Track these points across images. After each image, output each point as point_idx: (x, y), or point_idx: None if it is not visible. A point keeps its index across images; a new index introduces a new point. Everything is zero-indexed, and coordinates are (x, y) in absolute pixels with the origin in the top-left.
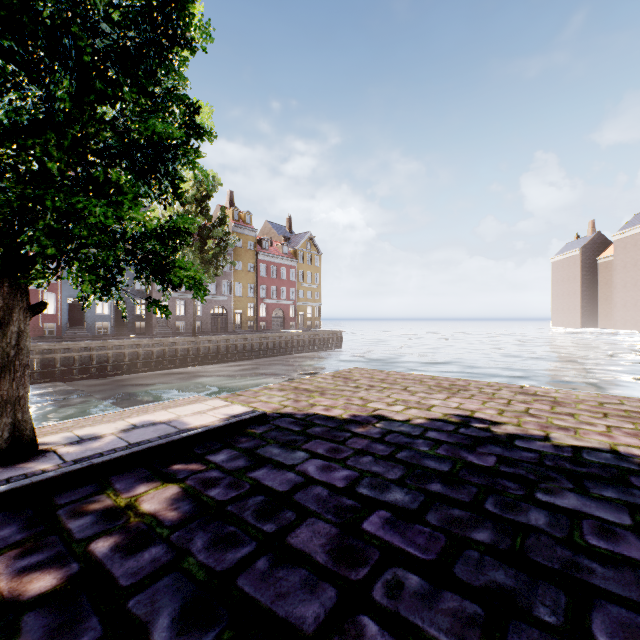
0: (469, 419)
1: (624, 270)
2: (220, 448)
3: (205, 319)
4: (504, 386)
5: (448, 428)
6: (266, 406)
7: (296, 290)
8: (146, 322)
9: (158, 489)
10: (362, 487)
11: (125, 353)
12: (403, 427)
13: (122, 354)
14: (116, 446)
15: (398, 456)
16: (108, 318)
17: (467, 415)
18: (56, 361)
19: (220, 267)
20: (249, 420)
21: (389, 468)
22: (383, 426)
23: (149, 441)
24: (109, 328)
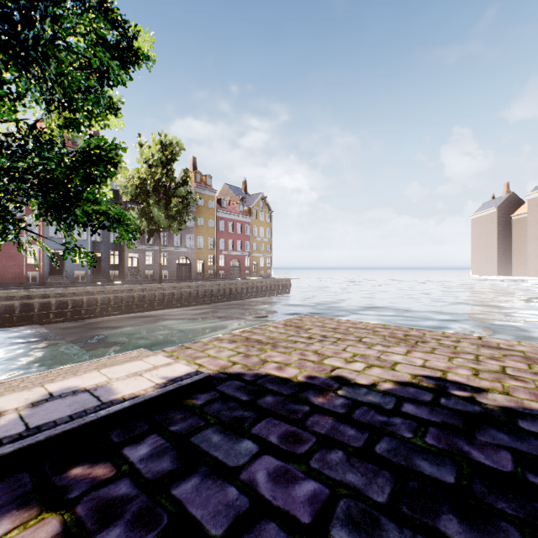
0: (444, 383)
1: (536, 225)
2: (145, 433)
3: (171, 268)
4: (461, 337)
5: (425, 398)
6: (213, 363)
7: (250, 243)
8: (119, 271)
9: (26, 528)
10: (338, 524)
11: (98, 298)
12: (371, 396)
13: (95, 299)
14: (7, 433)
15: (377, 450)
16: (85, 267)
17: (439, 377)
18: (34, 306)
19: (183, 222)
20: (190, 385)
21: (370, 476)
22: (347, 394)
23: (54, 424)
24: (86, 276)
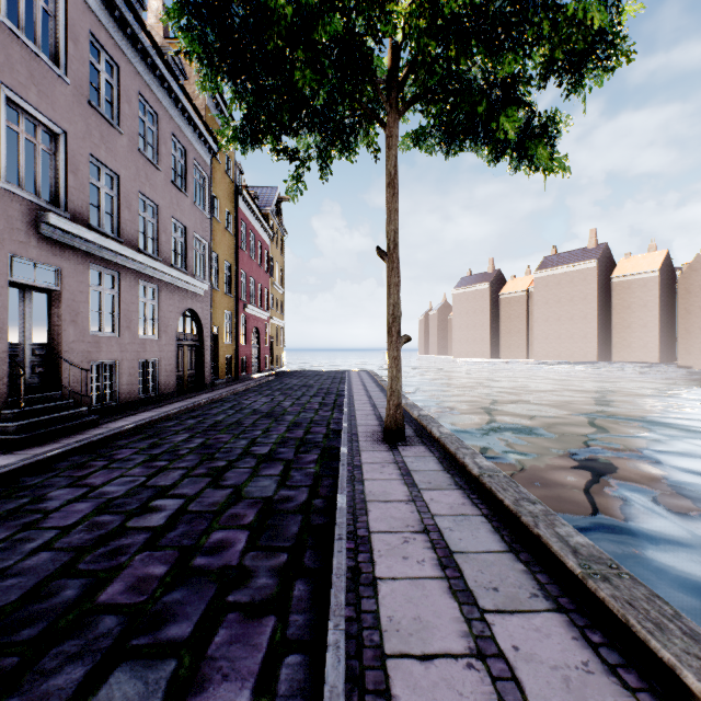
0: None
1: (546, 306)
2: None
3: (165, 351)
4: None
5: None
6: None
7: (270, 293)
8: None
9: None
10: None
11: None
12: None
13: None
14: None
15: None
16: None
17: None
18: None
19: None
20: None
21: None
22: None
23: None
24: None
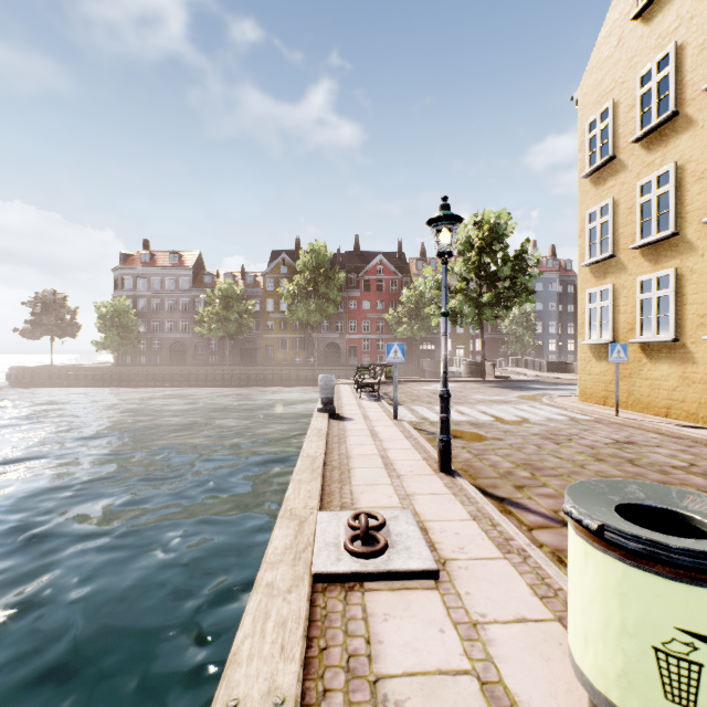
0: None
1: None
2: None
3: None
4: None
5: None
6: None
7: None
8: (574, 356)
9: None
10: None
11: None
12: None
13: None
14: None
15: None
16: (554, 353)
17: None
18: None
19: None
20: None
21: None
22: None
23: None
24: (555, 359)
